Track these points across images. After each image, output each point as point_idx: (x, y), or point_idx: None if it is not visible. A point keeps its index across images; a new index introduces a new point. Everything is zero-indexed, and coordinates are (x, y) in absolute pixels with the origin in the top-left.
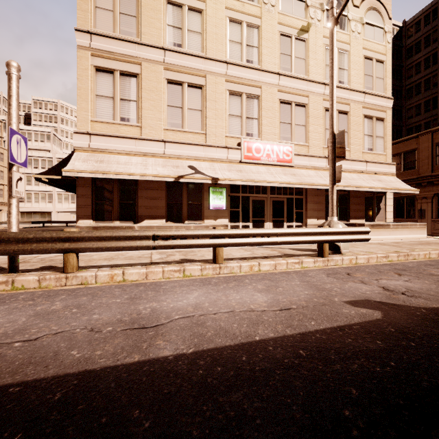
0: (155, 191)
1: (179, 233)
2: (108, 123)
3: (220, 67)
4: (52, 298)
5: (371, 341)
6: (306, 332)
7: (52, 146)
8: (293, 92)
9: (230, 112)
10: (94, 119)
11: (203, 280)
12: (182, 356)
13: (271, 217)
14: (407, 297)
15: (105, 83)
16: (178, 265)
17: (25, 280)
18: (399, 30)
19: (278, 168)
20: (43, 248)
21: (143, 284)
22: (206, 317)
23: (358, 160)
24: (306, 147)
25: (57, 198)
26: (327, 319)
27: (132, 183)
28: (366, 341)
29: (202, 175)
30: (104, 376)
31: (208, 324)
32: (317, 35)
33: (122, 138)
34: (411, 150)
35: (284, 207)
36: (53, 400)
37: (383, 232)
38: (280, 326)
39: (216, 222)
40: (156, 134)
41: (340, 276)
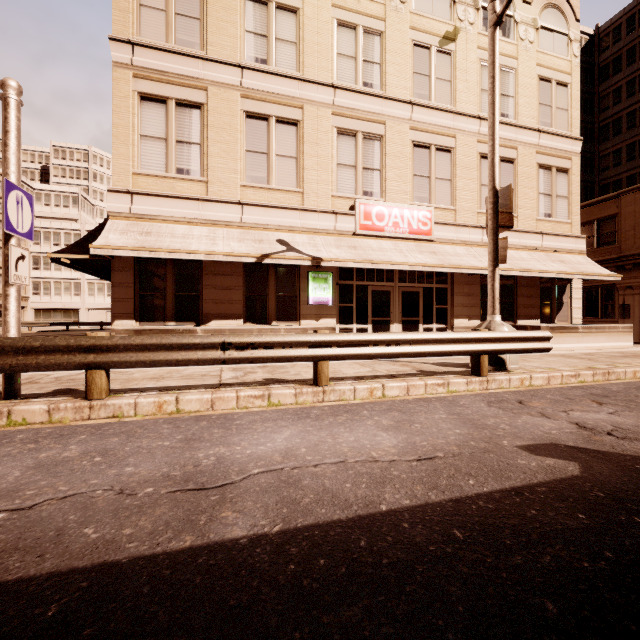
0: (228, 278)
1: (262, 339)
2: (158, 176)
3: (324, 93)
4: (65, 439)
5: (568, 513)
6: (461, 497)
7: (80, 213)
8: (432, 130)
9: (339, 161)
10: (137, 170)
11: (298, 412)
12: (263, 538)
13: (401, 315)
14: (617, 439)
15: (154, 117)
16: (260, 387)
17: (28, 410)
18: (589, 40)
19: (411, 243)
20: (55, 362)
21: (206, 417)
22: (302, 471)
23: (530, 232)
24: (452, 212)
25: (88, 289)
26: (494, 475)
27: (193, 266)
28: (561, 515)
29: (298, 253)
30: (133, 574)
31: (305, 484)
32: (469, 45)
33: (179, 198)
34: (608, 216)
35: (419, 301)
36: (44, 617)
37: (568, 338)
38: (420, 486)
39: (318, 324)
40: (229, 192)
41: (508, 405)
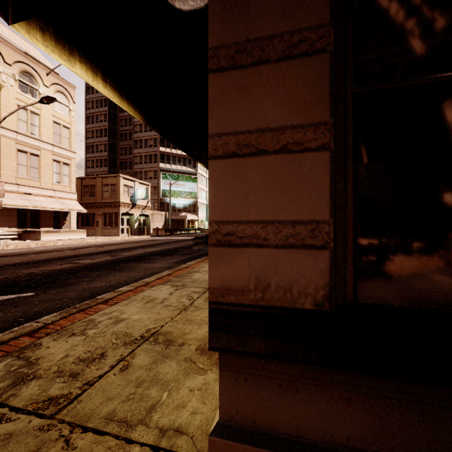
0: None
1: None
2: None
3: None
4: None
5: None
6: None
7: None
8: None
9: None
10: None
11: None
12: None
13: None
14: None
15: None
16: None
17: None
18: None
19: None
20: None
21: None
22: None
23: (47, 189)
24: None
25: None
26: None
27: None
28: None
29: None
30: None
31: None
32: (10, 95)
33: None
34: (93, 185)
35: None
36: None
37: (56, 235)
38: None
39: None
40: None
41: None
